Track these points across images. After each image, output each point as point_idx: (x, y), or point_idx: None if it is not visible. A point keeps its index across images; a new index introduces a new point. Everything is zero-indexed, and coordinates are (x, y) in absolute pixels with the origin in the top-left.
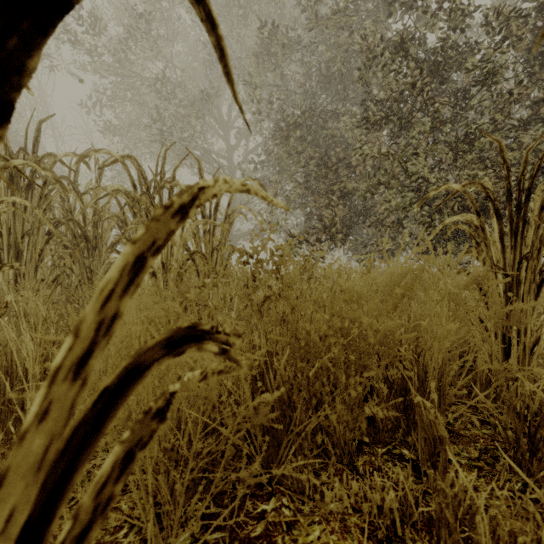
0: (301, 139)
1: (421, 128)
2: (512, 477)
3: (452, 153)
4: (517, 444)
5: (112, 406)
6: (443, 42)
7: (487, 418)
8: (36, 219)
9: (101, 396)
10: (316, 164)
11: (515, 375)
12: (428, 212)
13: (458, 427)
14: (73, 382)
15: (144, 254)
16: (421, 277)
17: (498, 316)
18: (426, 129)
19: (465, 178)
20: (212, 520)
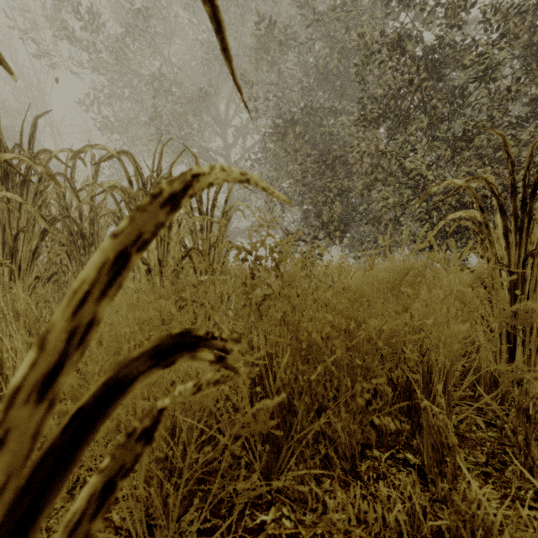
0: (298, 137)
1: (418, 125)
2: (522, 484)
3: (450, 150)
4: (527, 450)
5: (88, 429)
6: (441, 38)
7: (493, 420)
8: (32, 216)
9: (73, 418)
10: (313, 161)
11: (524, 376)
12: (426, 209)
13: (463, 430)
14: (37, 405)
15: (127, 250)
16: (424, 275)
17: (505, 315)
18: (424, 126)
19: (463, 175)
20: (209, 532)
